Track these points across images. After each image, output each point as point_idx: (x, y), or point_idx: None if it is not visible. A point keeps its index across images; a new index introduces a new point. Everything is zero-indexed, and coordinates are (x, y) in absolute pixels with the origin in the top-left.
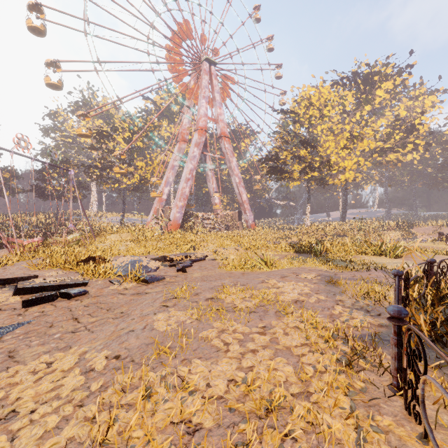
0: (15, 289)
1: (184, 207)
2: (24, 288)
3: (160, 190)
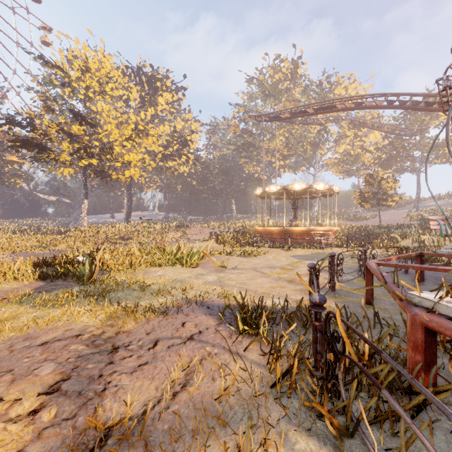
0: None
1: None
2: None
3: None
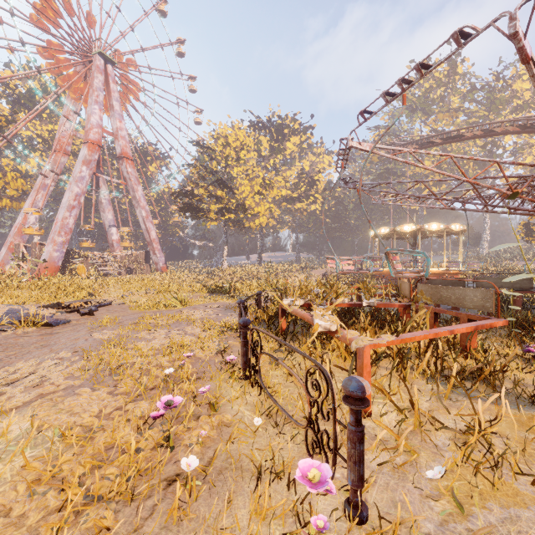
0: None
1: (66, 244)
2: None
3: (21, 217)
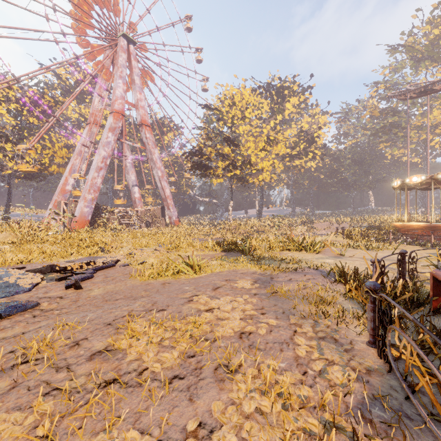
0: None
1: (95, 201)
2: None
3: (63, 179)
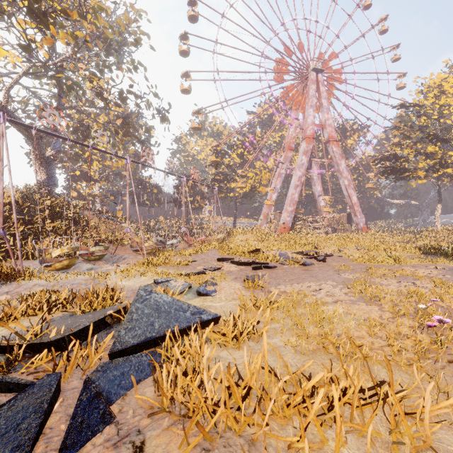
0: (235, 263)
1: (293, 212)
2: (242, 262)
3: (269, 196)
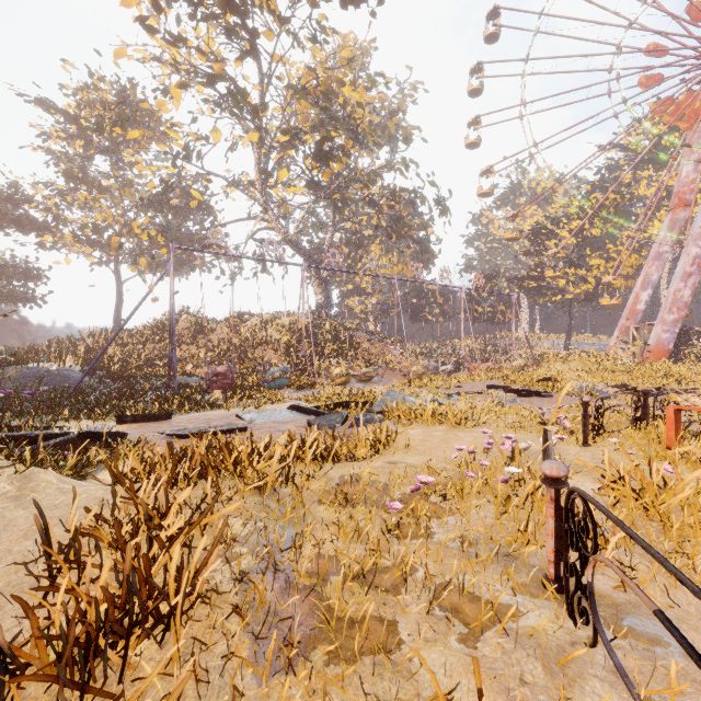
0: (505, 390)
1: (679, 322)
2: (512, 389)
3: (632, 296)
